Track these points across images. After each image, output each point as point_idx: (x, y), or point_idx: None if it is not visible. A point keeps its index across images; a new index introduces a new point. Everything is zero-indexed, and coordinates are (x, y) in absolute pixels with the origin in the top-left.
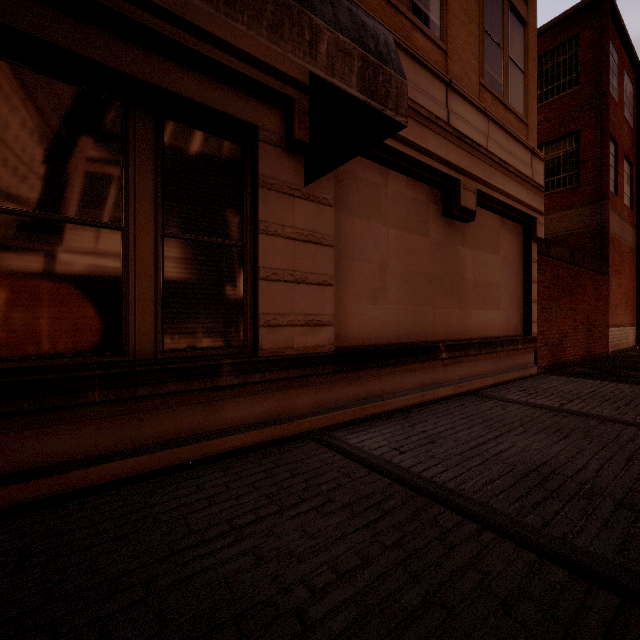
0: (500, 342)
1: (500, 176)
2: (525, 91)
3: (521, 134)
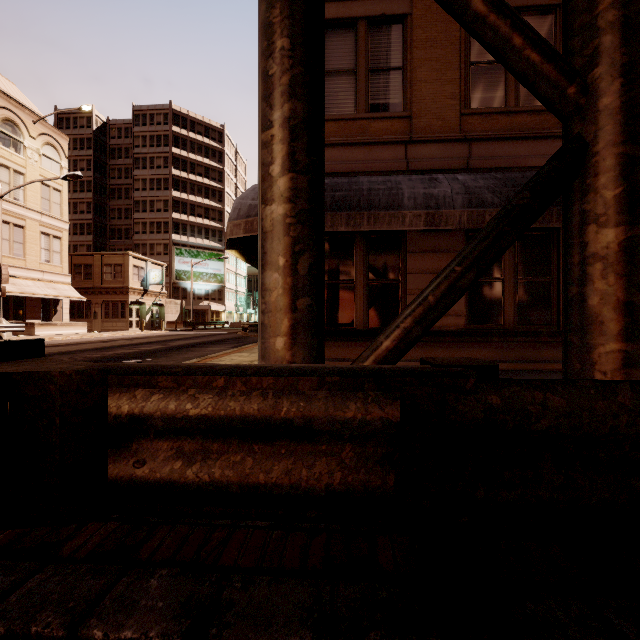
0: None
1: None
2: None
3: None
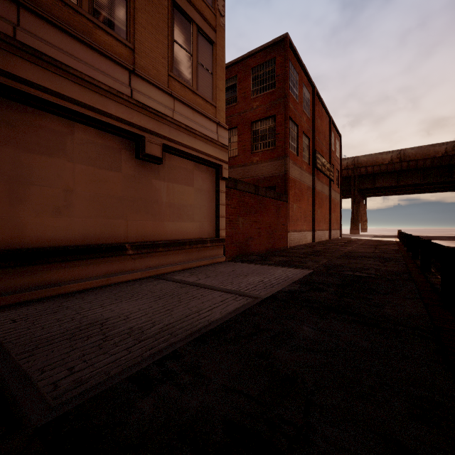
0: (189, 242)
1: (186, 136)
2: (214, 85)
3: (210, 112)
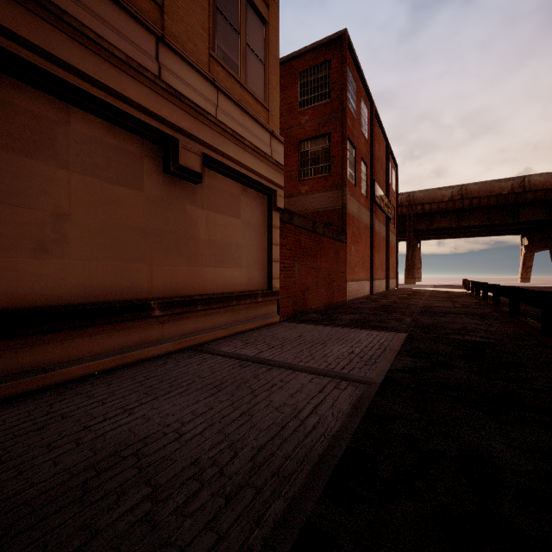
0: (236, 297)
1: (233, 146)
2: (266, 80)
3: (261, 116)
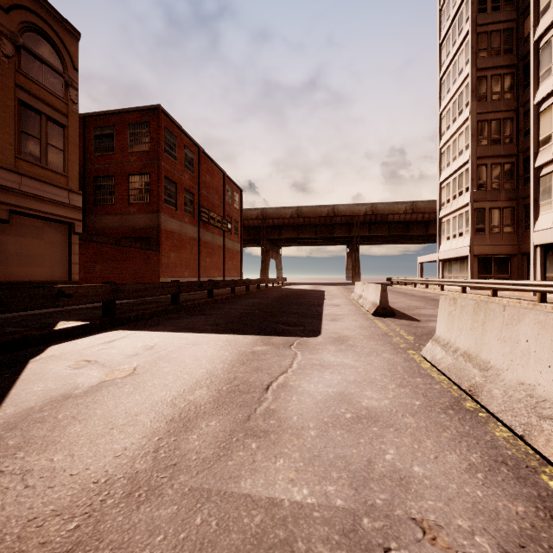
0: (38, 283)
1: (34, 203)
2: (65, 160)
3: (61, 181)
